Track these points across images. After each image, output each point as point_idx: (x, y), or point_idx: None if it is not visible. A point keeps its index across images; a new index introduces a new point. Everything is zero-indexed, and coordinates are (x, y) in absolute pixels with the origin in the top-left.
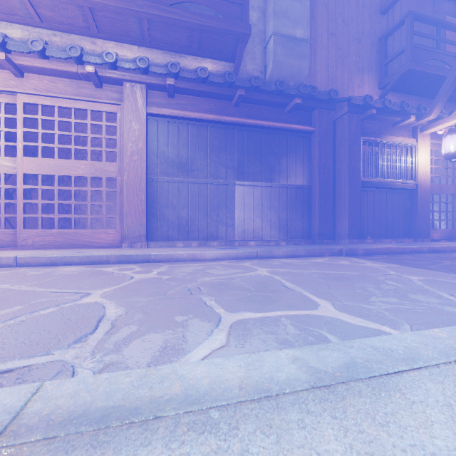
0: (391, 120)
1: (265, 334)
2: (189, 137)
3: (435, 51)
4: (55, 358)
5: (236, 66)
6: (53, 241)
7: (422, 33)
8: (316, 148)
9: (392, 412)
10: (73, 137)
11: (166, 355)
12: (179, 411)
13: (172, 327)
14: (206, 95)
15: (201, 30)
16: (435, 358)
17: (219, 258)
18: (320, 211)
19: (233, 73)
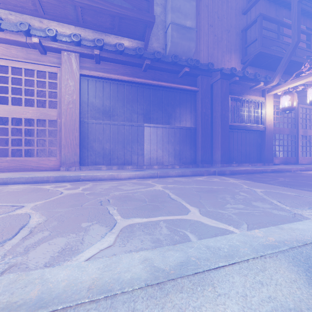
0: (248, 85)
1: (144, 235)
2: (111, 92)
3: (276, 41)
4: None
5: (145, 44)
6: (7, 166)
7: (268, 28)
8: (199, 102)
9: (199, 306)
10: (23, 90)
11: (62, 255)
12: None
13: (77, 232)
14: (123, 63)
15: (120, 17)
16: (248, 254)
17: (131, 177)
18: (202, 145)
19: (142, 48)
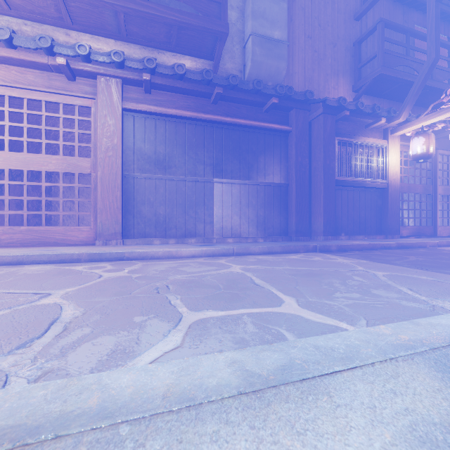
0: (364, 122)
1: (223, 333)
2: (166, 133)
3: (404, 58)
4: None
5: (215, 64)
6: (22, 238)
7: (392, 40)
8: (293, 147)
9: (313, 418)
10: (43, 131)
11: (113, 359)
12: (85, 428)
13: (129, 328)
14: (184, 91)
15: (179, 26)
16: (373, 357)
17: (196, 255)
18: (297, 209)
19: (210, 71)
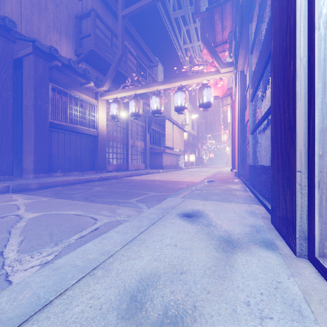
0: (79, 80)
1: None
2: None
3: (110, 48)
4: None
5: None
6: None
7: (102, 30)
8: None
9: None
10: None
11: None
12: None
13: None
14: None
15: None
16: None
17: None
18: None
19: None
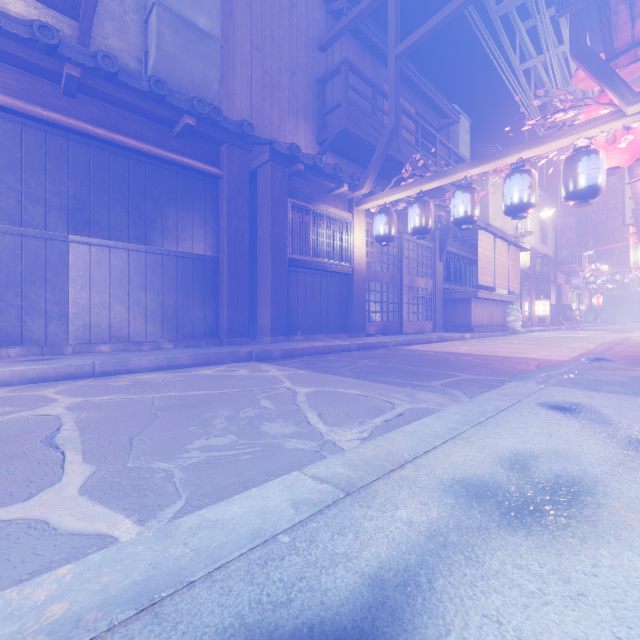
0: (325, 185)
1: None
2: None
3: (371, 117)
4: None
5: (82, 29)
6: None
7: (358, 91)
8: (224, 202)
9: None
10: None
11: None
12: None
13: None
14: None
15: None
16: None
17: None
18: (231, 297)
19: (52, 29)
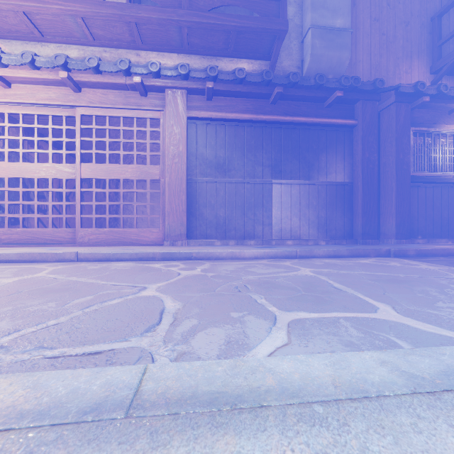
0: (447, 107)
1: (326, 335)
2: (226, 137)
3: None
4: (133, 345)
5: (272, 64)
6: (105, 238)
7: None
8: (359, 142)
9: None
10: (121, 144)
11: (232, 349)
12: (281, 402)
13: (230, 322)
14: (243, 95)
15: (238, 31)
16: None
17: (258, 257)
18: (364, 209)
19: (270, 71)
